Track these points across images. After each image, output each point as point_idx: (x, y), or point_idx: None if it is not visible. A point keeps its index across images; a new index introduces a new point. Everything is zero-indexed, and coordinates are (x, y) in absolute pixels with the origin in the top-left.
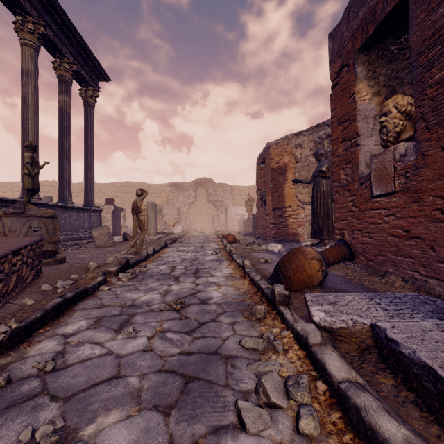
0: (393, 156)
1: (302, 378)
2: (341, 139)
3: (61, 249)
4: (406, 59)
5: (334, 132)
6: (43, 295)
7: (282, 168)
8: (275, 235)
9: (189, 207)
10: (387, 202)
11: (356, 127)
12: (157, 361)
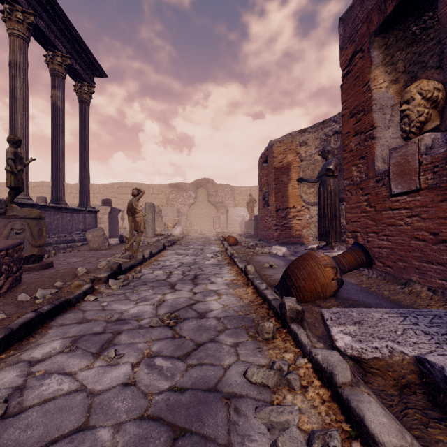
0: (418, 148)
1: (333, 437)
2: (354, 133)
3: (51, 252)
4: (430, 40)
5: (345, 125)
6: (18, 307)
7: (286, 167)
8: (278, 237)
9: (189, 208)
10: (410, 201)
11: (372, 118)
12: (140, 401)
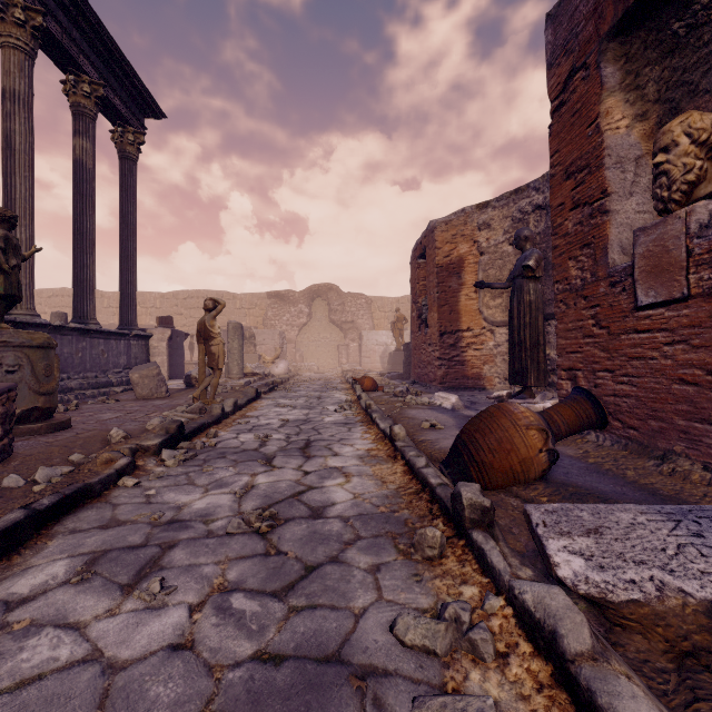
0: (685, 227)
1: None
2: (571, 205)
3: (71, 403)
4: (704, 45)
5: (556, 192)
6: (1, 498)
7: (456, 264)
8: (443, 378)
9: (300, 332)
10: (670, 318)
11: (603, 179)
12: (199, 683)
